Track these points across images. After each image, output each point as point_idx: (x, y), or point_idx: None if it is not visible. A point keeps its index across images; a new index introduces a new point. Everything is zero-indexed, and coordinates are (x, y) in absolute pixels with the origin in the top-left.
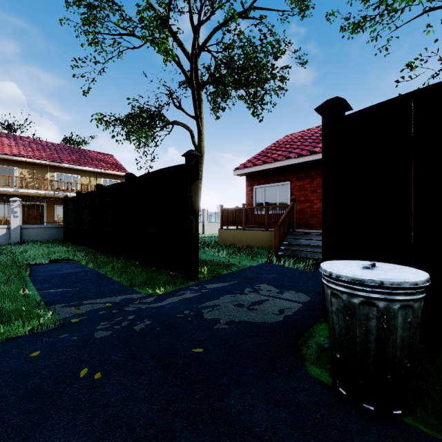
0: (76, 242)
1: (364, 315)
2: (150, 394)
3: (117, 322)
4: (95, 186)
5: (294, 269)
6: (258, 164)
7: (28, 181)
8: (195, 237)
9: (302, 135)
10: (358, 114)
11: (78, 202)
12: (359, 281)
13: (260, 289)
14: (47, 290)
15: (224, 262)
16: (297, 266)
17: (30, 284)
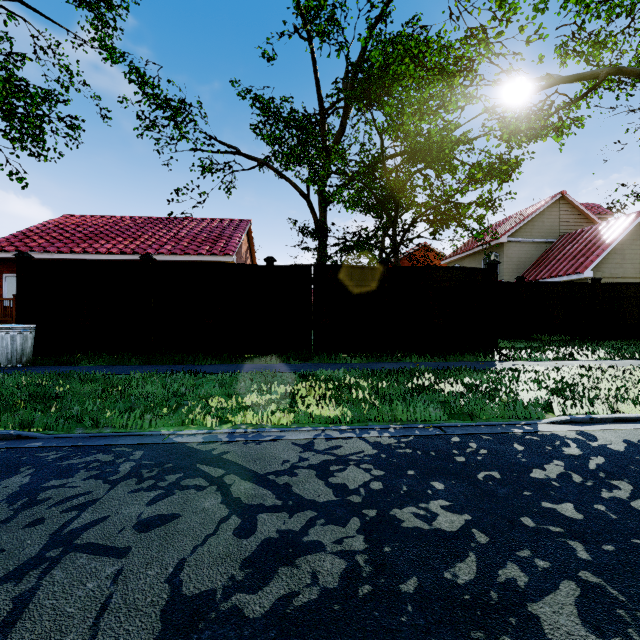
0: None
1: (7, 338)
2: None
3: None
4: None
5: None
6: (9, 251)
7: None
8: None
9: (80, 223)
10: (34, 263)
11: None
12: (4, 327)
13: None
14: None
15: None
16: None
17: None
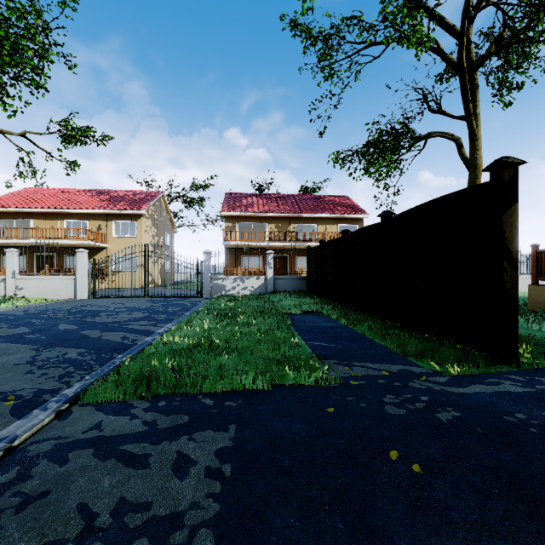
0: (319, 294)
1: None
2: (520, 538)
3: (407, 399)
4: (341, 232)
5: None
6: None
7: (275, 234)
8: (511, 295)
9: None
10: None
11: (321, 251)
12: None
13: None
14: (312, 342)
15: None
16: None
17: (295, 333)
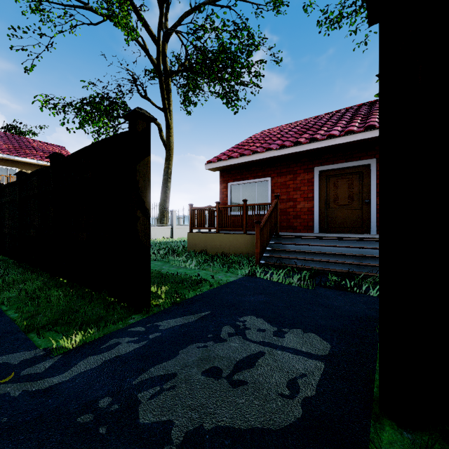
0: None
1: None
2: None
3: None
4: (15, 174)
5: (286, 286)
6: (234, 157)
7: None
8: (144, 244)
9: (281, 128)
10: None
11: None
12: None
13: (246, 328)
14: None
15: (192, 277)
16: (288, 280)
17: None
